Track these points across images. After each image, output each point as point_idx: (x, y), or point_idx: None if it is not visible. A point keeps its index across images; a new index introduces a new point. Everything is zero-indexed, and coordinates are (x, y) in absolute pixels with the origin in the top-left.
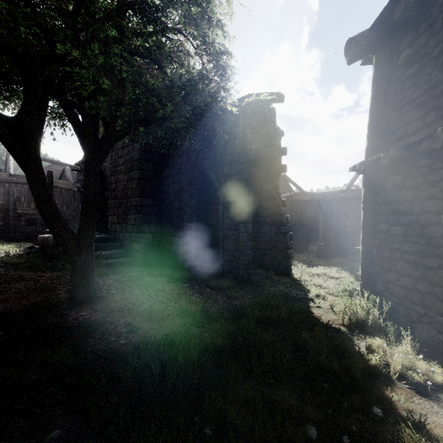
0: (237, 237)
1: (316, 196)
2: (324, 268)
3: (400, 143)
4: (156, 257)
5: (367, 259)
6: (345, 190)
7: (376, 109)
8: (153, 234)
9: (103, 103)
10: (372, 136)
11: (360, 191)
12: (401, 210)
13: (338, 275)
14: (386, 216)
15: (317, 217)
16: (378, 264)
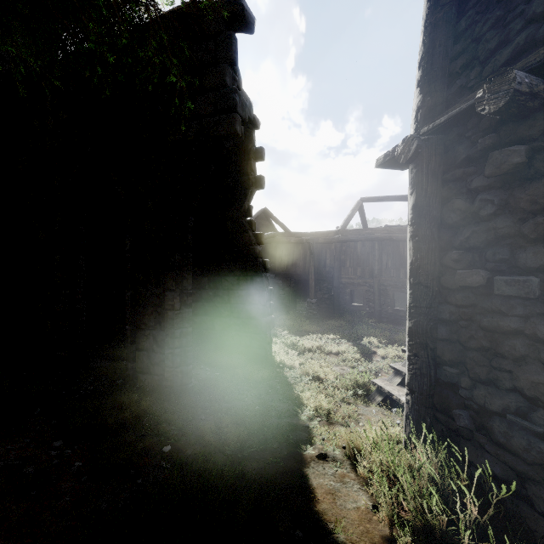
0: (162, 299)
1: (306, 238)
2: (318, 337)
3: (523, 63)
4: None
5: (425, 350)
6: (341, 230)
7: (442, 17)
8: None
9: None
10: (431, 77)
11: (359, 232)
12: (526, 234)
13: (338, 348)
14: (475, 250)
15: (307, 265)
16: (455, 362)
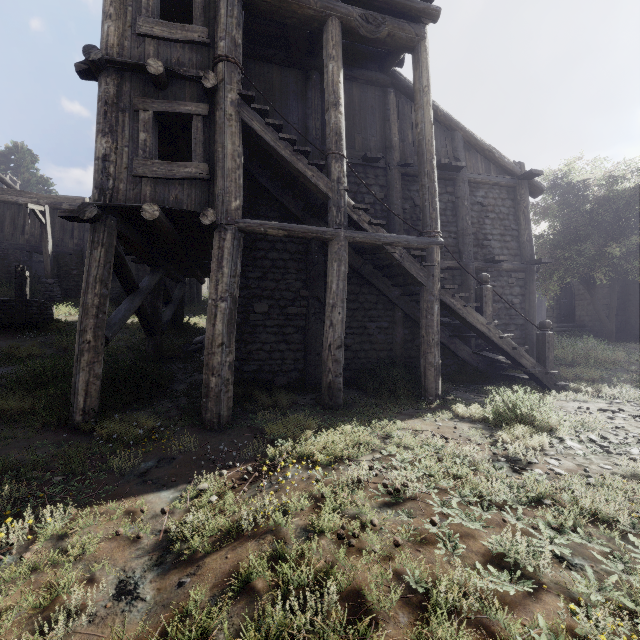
0: None
1: None
2: None
3: None
4: (621, 338)
5: None
6: None
7: None
8: (619, 323)
9: (633, 275)
10: None
11: None
12: None
13: None
14: None
15: None
16: None
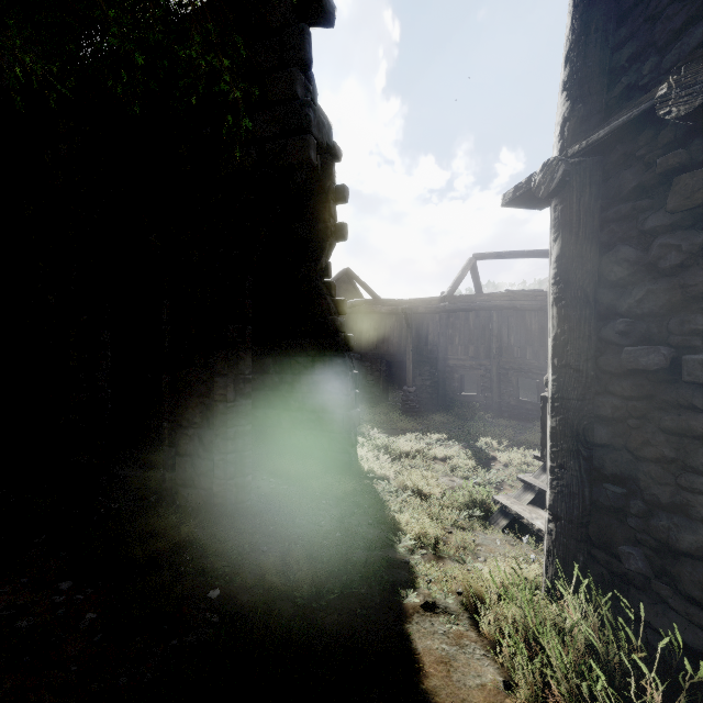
0: (210, 387)
1: (401, 306)
2: (418, 437)
3: None
4: None
5: (576, 459)
6: (447, 297)
7: None
8: None
9: None
10: (584, 76)
11: (471, 298)
12: None
13: (446, 452)
14: (651, 318)
15: (402, 342)
16: (620, 477)
